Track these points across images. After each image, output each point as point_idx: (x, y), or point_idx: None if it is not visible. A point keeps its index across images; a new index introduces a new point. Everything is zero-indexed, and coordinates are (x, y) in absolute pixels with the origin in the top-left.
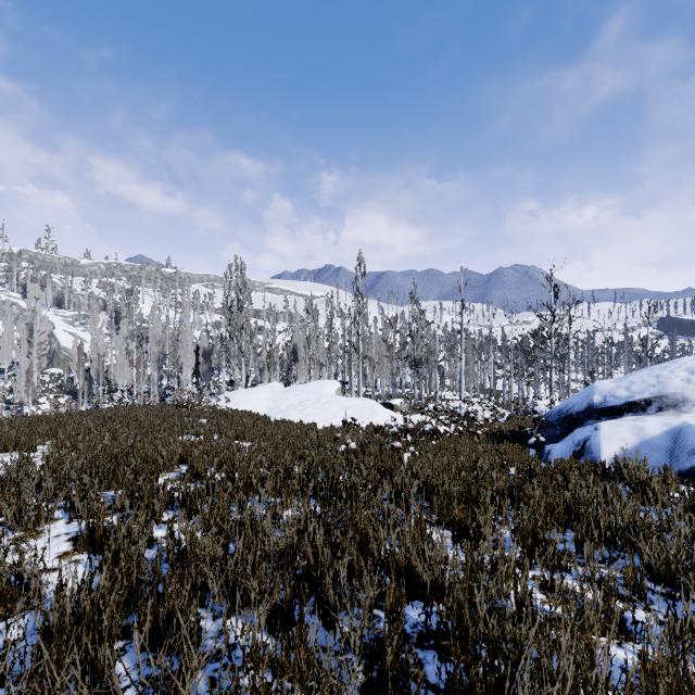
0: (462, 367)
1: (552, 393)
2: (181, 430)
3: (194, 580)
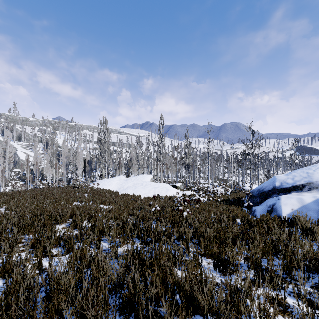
0: (209, 168)
1: (251, 180)
2: (74, 200)
3: (56, 307)
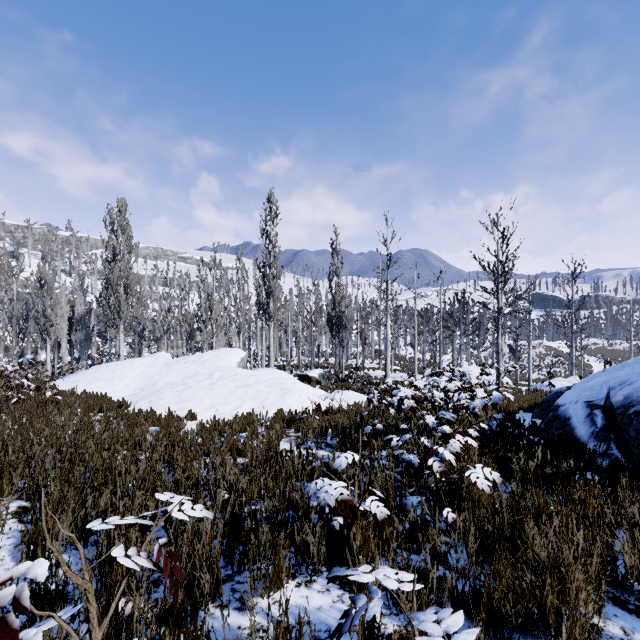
0: (387, 332)
1: (499, 359)
2: None
3: None
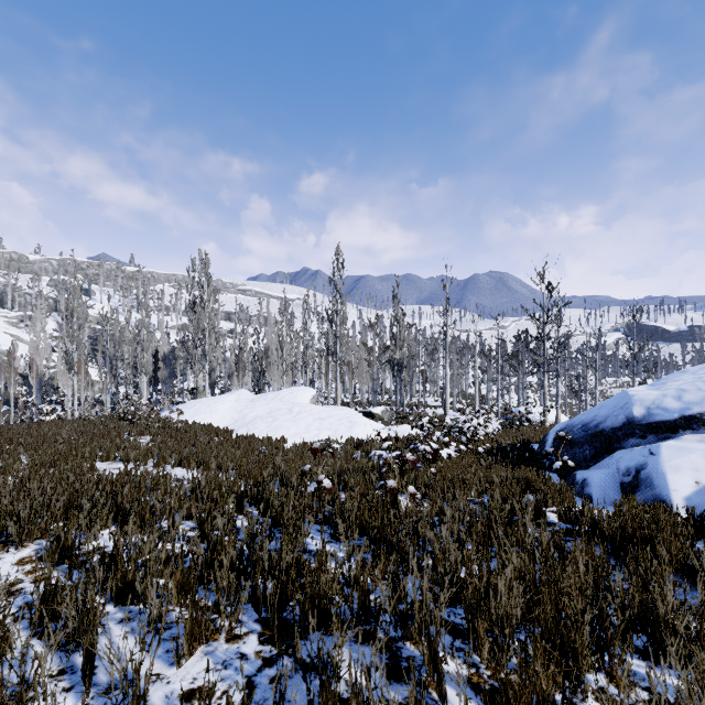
0: (446, 372)
1: (545, 400)
2: (106, 455)
3: None
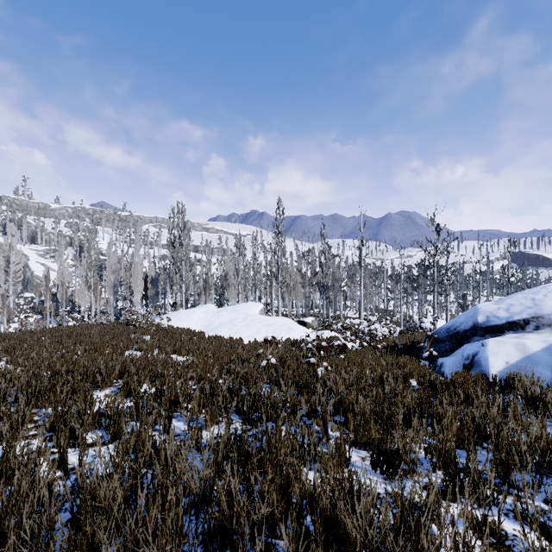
0: (361, 291)
1: (434, 313)
2: (127, 346)
3: (90, 539)
